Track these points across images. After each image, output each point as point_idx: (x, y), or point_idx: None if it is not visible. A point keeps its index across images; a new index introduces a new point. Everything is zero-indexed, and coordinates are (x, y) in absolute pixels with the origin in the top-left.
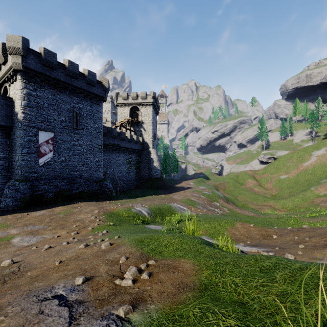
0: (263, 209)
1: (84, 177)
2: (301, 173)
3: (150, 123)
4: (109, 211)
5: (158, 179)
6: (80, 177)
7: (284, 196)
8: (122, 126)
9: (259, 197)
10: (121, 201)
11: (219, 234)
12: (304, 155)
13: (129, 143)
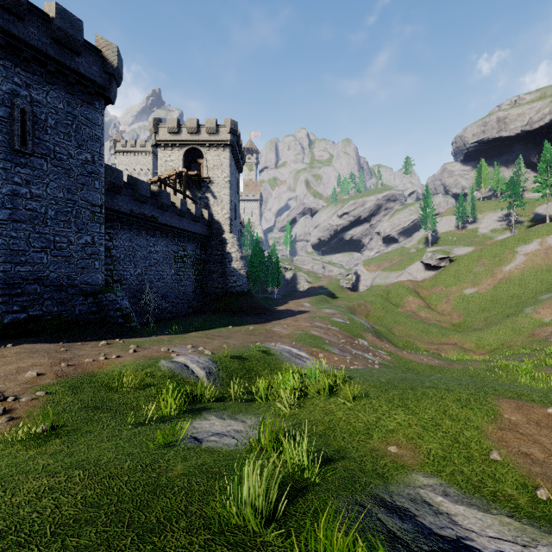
0: (443, 351)
1: (49, 281)
2: (500, 284)
3: (226, 183)
4: (83, 371)
5: (241, 294)
6: (37, 280)
7: (477, 325)
8: (164, 183)
9: (432, 328)
10: (147, 339)
11: (472, 459)
12: (503, 252)
13: (179, 219)
